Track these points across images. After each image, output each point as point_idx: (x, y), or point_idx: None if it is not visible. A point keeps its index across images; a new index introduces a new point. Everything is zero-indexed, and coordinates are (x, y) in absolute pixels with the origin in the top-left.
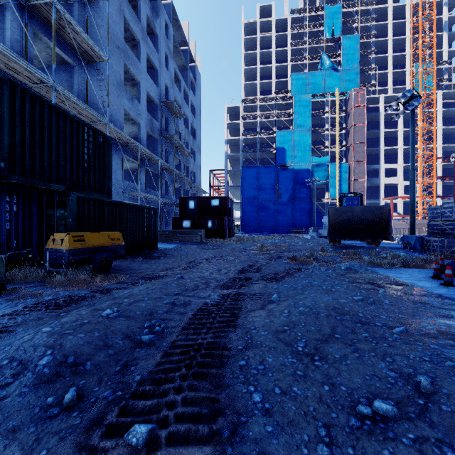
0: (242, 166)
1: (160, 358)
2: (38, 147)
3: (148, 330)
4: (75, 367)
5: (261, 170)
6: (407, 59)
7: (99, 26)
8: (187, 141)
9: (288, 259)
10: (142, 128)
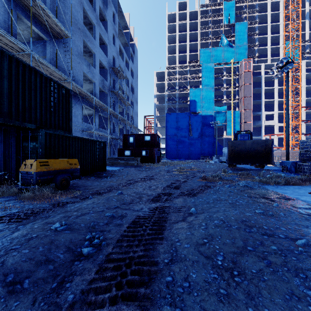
0: (166, 113)
1: (94, 274)
2: (15, 95)
3: (89, 242)
4: (12, 286)
5: (180, 116)
6: (281, 38)
7: (66, 13)
8: (128, 96)
9: (200, 178)
10: (96, 86)
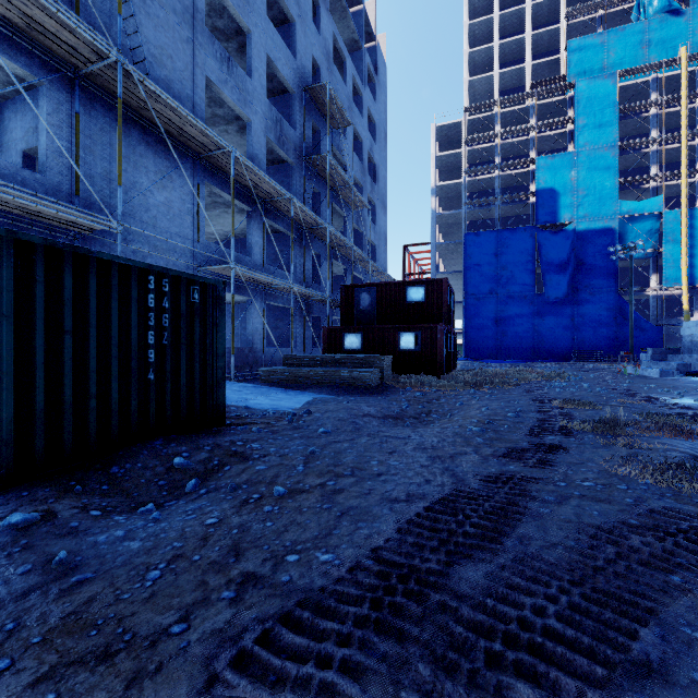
0: (466, 233)
1: None
2: None
3: None
4: None
5: (505, 238)
6: None
7: None
8: (360, 185)
9: None
10: (256, 133)
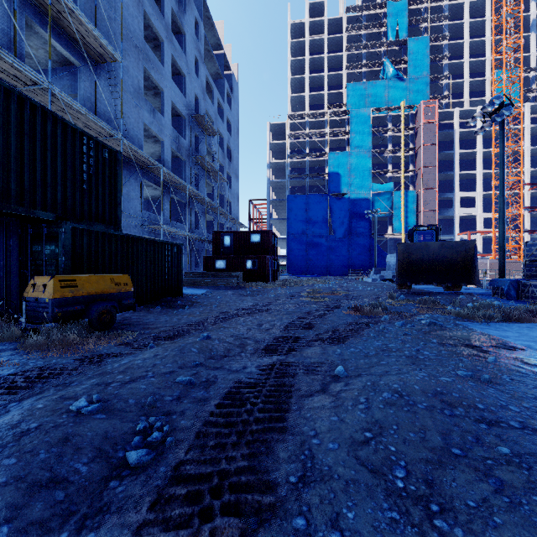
0: (288, 195)
1: (146, 510)
2: (16, 160)
3: (141, 437)
4: None
5: (311, 200)
6: (487, 65)
7: (112, 19)
8: (222, 165)
9: (348, 309)
10: (166, 147)
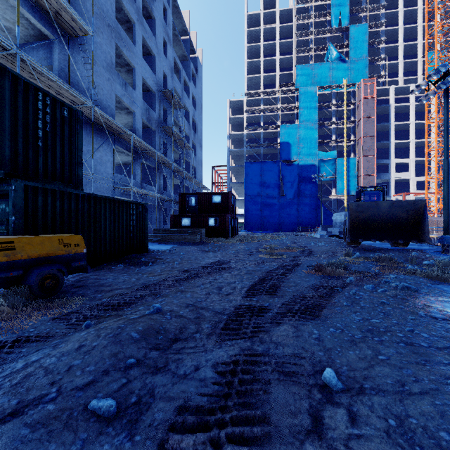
0: (245, 162)
1: None
2: None
3: None
4: None
5: (265, 166)
6: (419, 48)
7: None
8: (188, 135)
9: (308, 267)
10: (137, 117)
